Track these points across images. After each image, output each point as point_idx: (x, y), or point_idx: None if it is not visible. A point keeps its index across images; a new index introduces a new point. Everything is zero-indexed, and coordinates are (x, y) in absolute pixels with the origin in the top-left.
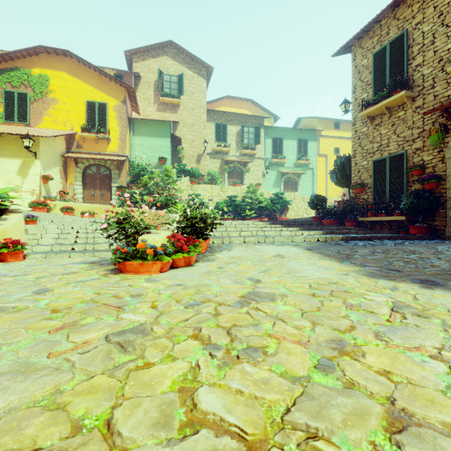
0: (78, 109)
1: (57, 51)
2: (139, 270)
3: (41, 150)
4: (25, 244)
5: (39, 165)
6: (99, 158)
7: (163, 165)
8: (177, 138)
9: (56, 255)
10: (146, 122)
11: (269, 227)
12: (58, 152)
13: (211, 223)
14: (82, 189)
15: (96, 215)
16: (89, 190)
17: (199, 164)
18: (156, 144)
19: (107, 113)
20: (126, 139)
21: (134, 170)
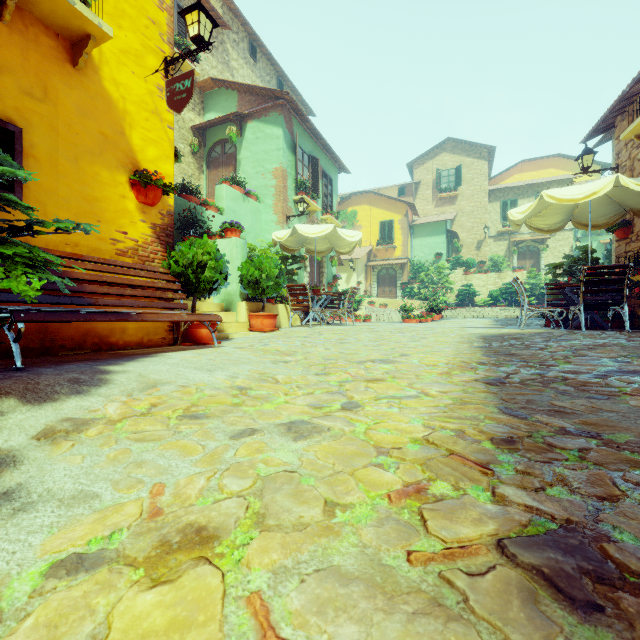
0: (374, 229)
1: (362, 192)
2: (409, 322)
3: (356, 266)
4: (371, 316)
5: (355, 276)
6: (388, 264)
7: (436, 264)
8: (452, 232)
9: (380, 321)
10: (424, 225)
11: (503, 311)
12: (363, 264)
13: (439, 307)
14: (377, 287)
15: (387, 306)
16: (381, 288)
17: (479, 251)
18: (433, 242)
19: (393, 227)
20: (407, 244)
21: (413, 268)
